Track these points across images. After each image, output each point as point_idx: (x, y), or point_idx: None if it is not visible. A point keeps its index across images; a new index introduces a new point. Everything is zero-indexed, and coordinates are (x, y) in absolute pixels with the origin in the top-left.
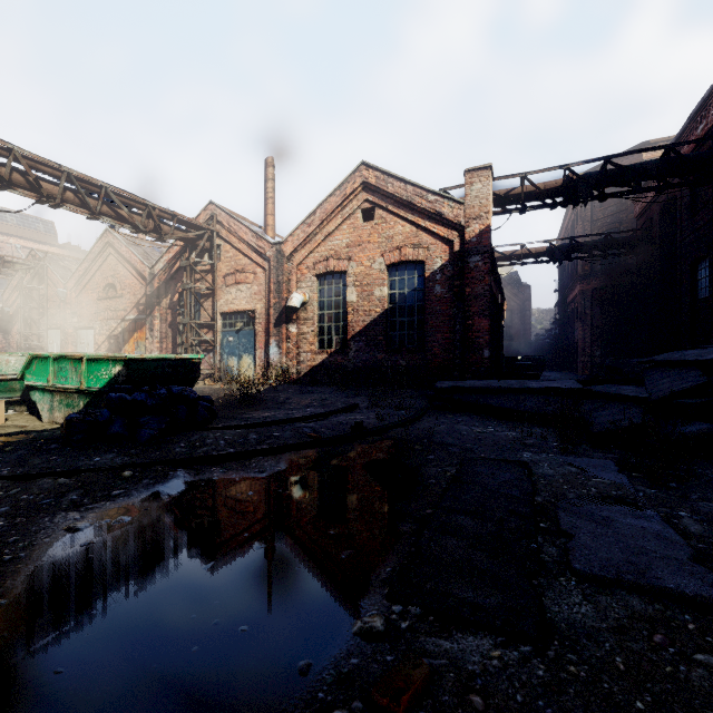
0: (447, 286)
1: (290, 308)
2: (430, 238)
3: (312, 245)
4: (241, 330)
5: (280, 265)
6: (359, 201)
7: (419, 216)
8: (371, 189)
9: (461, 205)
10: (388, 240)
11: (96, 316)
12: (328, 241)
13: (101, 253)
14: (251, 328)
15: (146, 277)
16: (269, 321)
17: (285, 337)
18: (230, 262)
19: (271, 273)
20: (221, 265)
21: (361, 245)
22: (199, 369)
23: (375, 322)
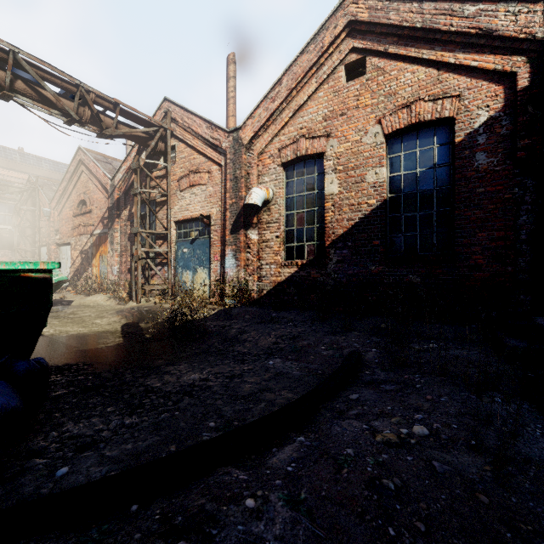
0: (500, 152)
1: (248, 207)
2: (464, 80)
3: (277, 126)
4: (195, 240)
5: (237, 157)
6: (341, 52)
7: (444, 49)
8: (360, 32)
9: (537, 3)
10: (387, 97)
11: (72, 233)
12: (297, 117)
13: (76, 171)
14: (206, 236)
15: (108, 190)
16: (224, 227)
17: (243, 245)
18: (184, 163)
19: (227, 168)
20: (175, 168)
21: (345, 114)
22: (48, 292)
23: (368, 220)
